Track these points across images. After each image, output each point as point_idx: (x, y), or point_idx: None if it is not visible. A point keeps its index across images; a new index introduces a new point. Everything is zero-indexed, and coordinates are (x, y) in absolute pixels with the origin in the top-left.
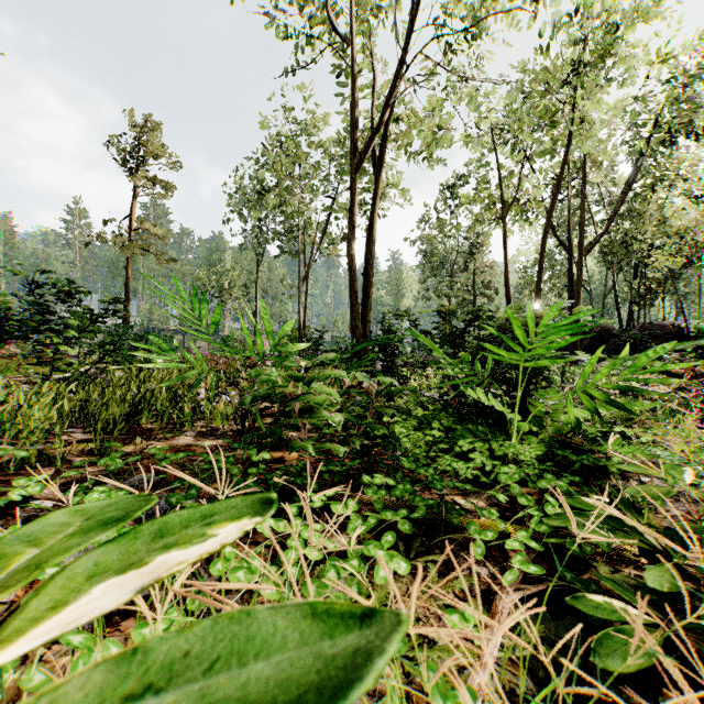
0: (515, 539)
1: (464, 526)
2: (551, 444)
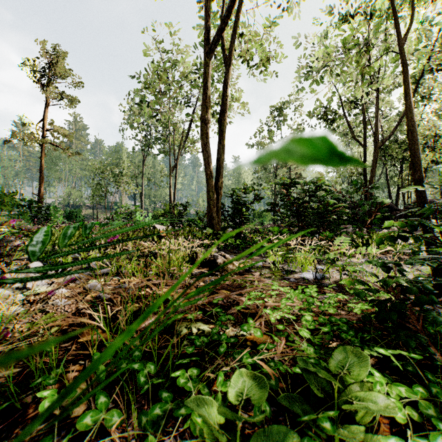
0: None
1: None
2: None
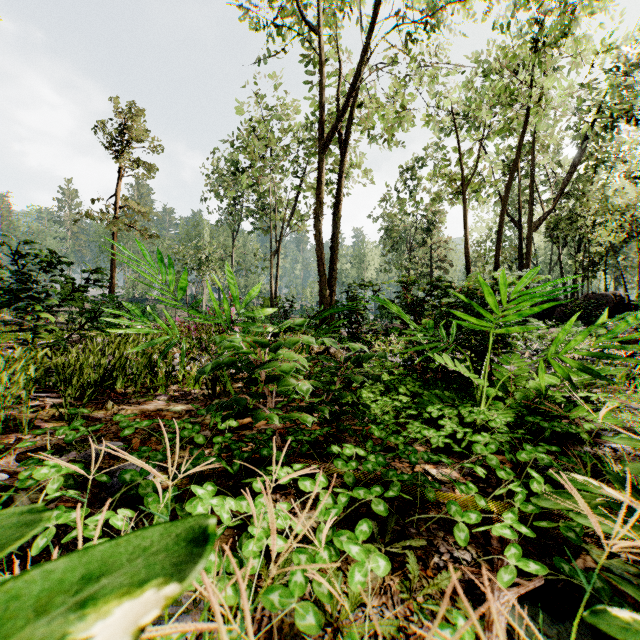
0: (505, 525)
1: (439, 500)
2: (518, 410)
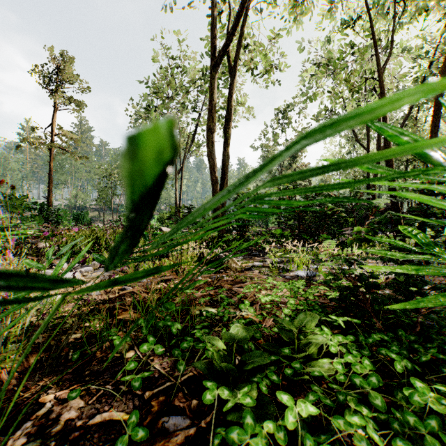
0: None
1: None
2: None
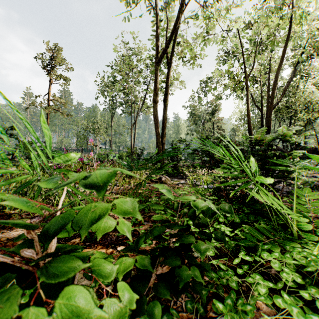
0: None
1: None
2: None
